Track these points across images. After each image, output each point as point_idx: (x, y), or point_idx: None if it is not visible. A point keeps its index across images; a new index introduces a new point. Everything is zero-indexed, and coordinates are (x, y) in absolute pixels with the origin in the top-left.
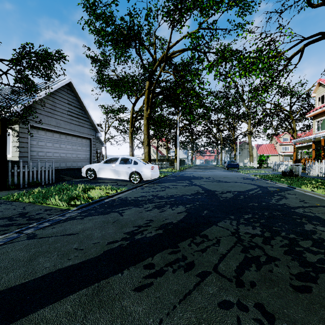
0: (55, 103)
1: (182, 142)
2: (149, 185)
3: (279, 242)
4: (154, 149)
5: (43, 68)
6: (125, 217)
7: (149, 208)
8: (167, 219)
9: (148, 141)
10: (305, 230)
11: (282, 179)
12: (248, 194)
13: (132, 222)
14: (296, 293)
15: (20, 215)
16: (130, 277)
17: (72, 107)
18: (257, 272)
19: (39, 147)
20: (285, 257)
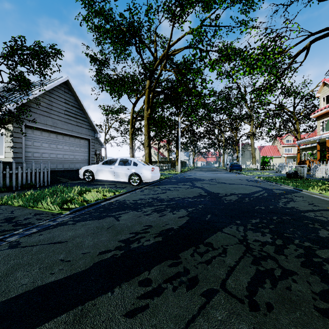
0: (51, 102)
1: (183, 143)
2: (149, 187)
3: (293, 251)
4: (155, 150)
5: (37, 63)
6: (122, 222)
7: (148, 212)
8: (167, 224)
9: (149, 142)
10: (321, 237)
11: (286, 180)
12: (253, 196)
13: (129, 228)
14: (323, 319)
15: (6, 220)
16: (121, 297)
17: (70, 106)
18: (273, 291)
19: (34, 148)
20: (303, 270)
